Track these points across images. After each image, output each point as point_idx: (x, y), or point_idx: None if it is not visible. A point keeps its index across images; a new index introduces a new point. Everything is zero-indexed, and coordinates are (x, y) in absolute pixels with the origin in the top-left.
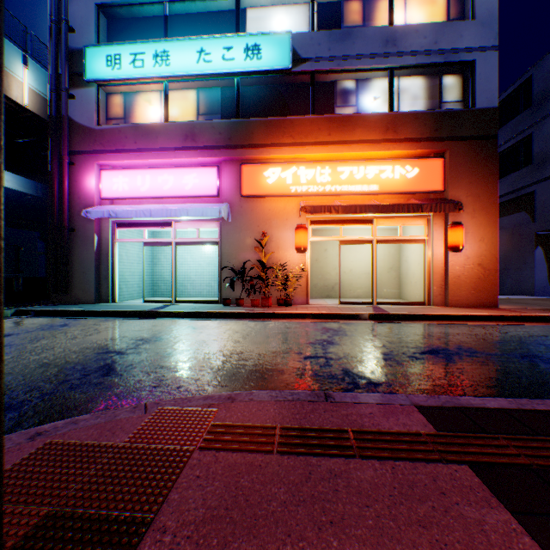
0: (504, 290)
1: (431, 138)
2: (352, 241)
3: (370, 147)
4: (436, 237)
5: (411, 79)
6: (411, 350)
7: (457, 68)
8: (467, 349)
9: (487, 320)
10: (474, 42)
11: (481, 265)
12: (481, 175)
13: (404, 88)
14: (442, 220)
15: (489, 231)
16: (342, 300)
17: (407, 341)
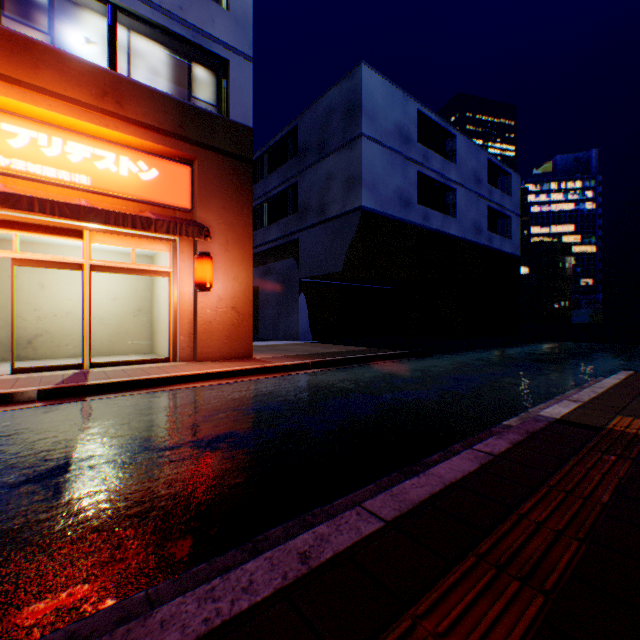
0: (279, 336)
1: (177, 135)
2: (43, 261)
3: (75, 110)
4: (185, 270)
5: (152, 43)
6: (6, 479)
7: (212, 61)
8: (142, 444)
9: (231, 377)
10: (230, 39)
11: (237, 309)
12: (237, 202)
13: (142, 51)
14: (193, 249)
15: (245, 269)
16: (43, 363)
17: (40, 449)
